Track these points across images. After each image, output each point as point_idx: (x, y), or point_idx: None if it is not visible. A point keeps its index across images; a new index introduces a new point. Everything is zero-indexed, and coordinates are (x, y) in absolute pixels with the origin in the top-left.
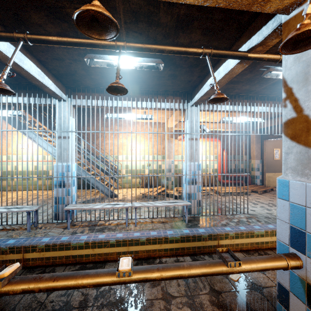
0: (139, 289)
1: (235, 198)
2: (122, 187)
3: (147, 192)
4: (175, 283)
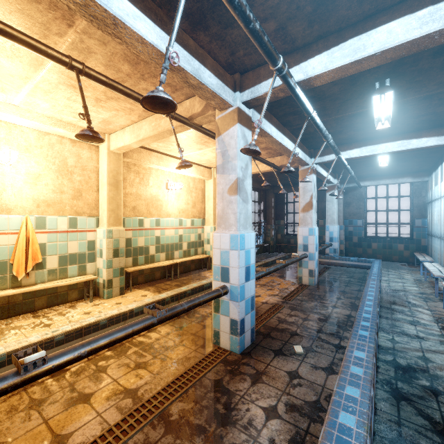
0: (320, 314)
1: None
2: None
3: None
4: (316, 325)
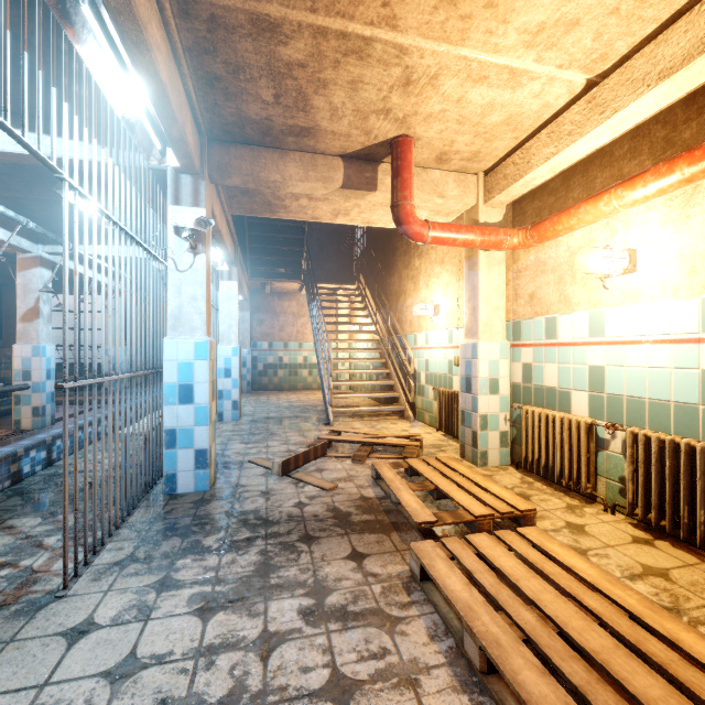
0: None
1: (347, 626)
2: (421, 420)
3: (346, 431)
4: None
